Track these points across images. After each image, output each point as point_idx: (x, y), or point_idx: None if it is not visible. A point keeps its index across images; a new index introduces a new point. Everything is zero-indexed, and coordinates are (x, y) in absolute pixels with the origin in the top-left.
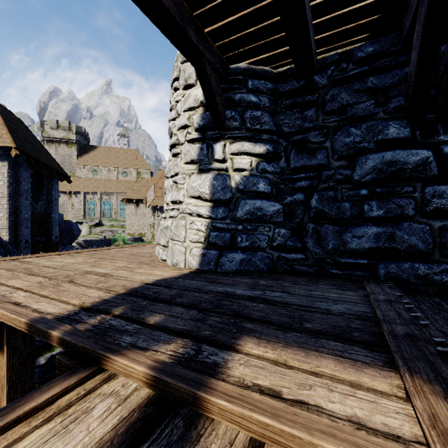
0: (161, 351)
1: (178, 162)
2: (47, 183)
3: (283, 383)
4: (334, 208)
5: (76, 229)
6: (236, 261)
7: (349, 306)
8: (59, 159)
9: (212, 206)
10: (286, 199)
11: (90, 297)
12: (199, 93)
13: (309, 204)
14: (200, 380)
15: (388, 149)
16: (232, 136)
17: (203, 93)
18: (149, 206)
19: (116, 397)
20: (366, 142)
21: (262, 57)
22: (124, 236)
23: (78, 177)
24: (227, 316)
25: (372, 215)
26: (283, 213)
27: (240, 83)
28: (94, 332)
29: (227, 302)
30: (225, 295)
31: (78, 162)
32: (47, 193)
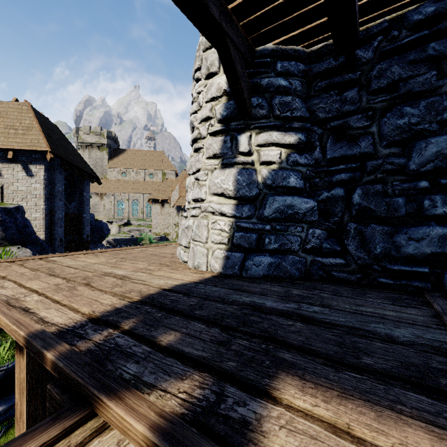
0: (171, 392)
1: (199, 157)
2: (80, 184)
3: None
4: (383, 204)
5: (106, 229)
6: (263, 265)
7: (417, 331)
8: (92, 163)
9: (236, 203)
10: (322, 194)
11: (102, 304)
12: (222, 81)
13: (351, 200)
14: None
15: None
16: (259, 126)
17: (226, 79)
18: (174, 206)
19: None
20: (426, 123)
21: (293, 34)
22: (150, 236)
23: (108, 179)
24: (257, 339)
25: (436, 213)
26: (318, 211)
27: (267, 66)
28: (95, 353)
29: (256, 318)
30: (253, 307)
31: (109, 165)
32: (79, 194)
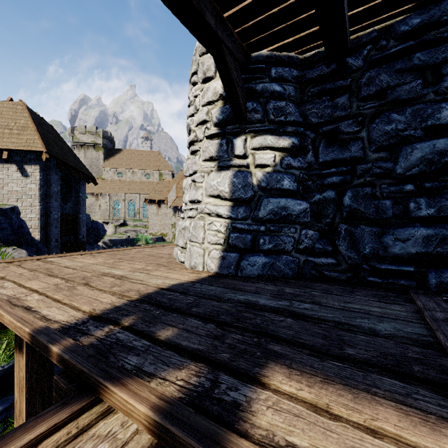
0: (170, 380)
1: (196, 159)
2: (75, 185)
3: (329, 446)
4: (372, 206)
5: (102, 229)
6: (258, 265)
7: (399, 325)
8: (87, 163)
9: (232, 205)
10: (314, 197)
11: (102, 302)
12: (219, 85)
13: (341, 202)
14: (215, 435)
15: (440, 136)
16: (254, 130)
17: (222, 84)
18: (170, 206)
19: (112, 442)
20: (412, 129)
21: (286, 41)
22: (147, 236)
23: (104, 179)
24: (250, 334)
25: (420, 215)
26: (311, 213)
27: (262, 72)
28: (98, 347)
29: (249, 315)
30: (247, 304)
31: (105, 165)
32: (75, 195)
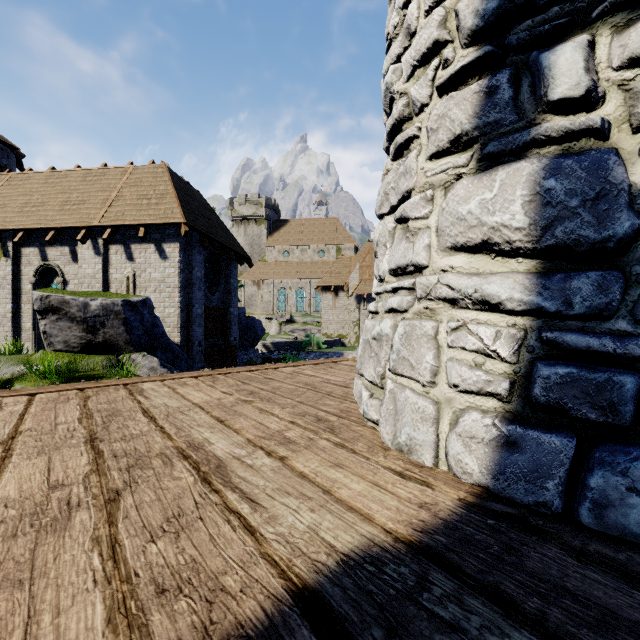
0: None
1: (409, 161)
2: (226, 268)
3: None
4: None
5: (259, 328)
6: None
7: None
8: (248, 242)
9: (537, 270)
10: None
11: None
12: None
13: None
14: None
15: None
16: None
17: None
18: (352, 294)
19: None
20: None
21: None
22: (319, 338)
23: (267, 262)
24: None
25: None
26: None
27: None
28: None
29: None
30: None
31: (268, 243)
32: (225, 281)
